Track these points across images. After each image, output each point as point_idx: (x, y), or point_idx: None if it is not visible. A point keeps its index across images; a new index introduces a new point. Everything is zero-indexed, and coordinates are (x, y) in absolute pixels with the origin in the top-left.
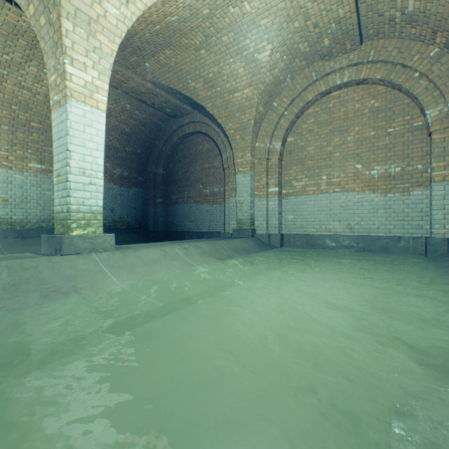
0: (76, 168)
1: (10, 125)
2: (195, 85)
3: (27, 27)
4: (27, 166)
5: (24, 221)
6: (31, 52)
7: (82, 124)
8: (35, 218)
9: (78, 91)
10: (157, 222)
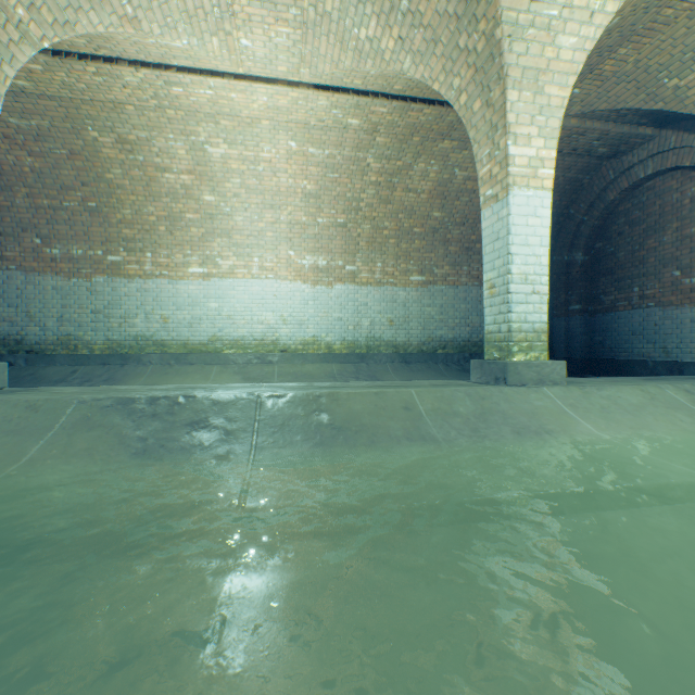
0: (516, 275)
1: (396, 237)
2: (677, 83)
3: (424, 120)
4: (409, 280)
5: (405, 344)
6: (421, 148)
7: (523, 216)
8: (415, 340)
9: (519, 175)
10: (570, 344)
